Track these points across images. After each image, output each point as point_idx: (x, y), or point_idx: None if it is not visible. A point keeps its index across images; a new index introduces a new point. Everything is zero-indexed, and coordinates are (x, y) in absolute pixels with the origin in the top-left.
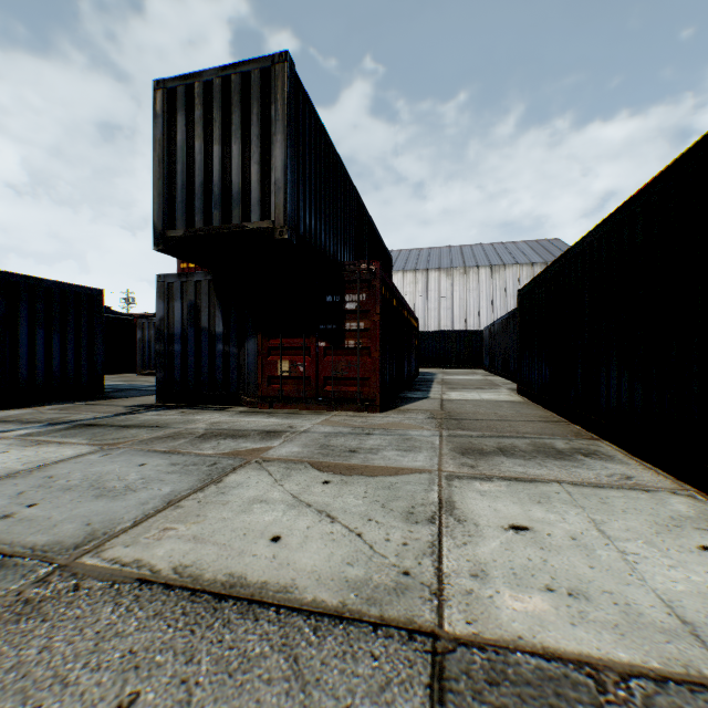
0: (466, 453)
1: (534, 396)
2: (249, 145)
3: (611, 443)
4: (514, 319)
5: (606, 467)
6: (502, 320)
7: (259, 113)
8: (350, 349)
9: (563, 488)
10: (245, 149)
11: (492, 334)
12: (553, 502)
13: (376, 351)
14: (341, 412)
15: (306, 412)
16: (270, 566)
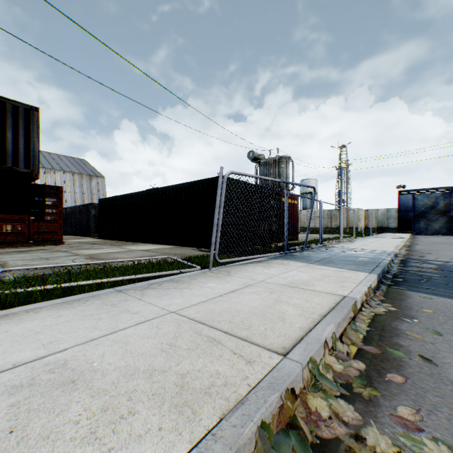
0: (114, 246)
1: (110, 238)
2: (18, 135)
3: (140, 242)
4: (88, 208)
5: (142, 244)
6: (76, 207)
7: (25, 125)
8: (48, 220)
9: (138, 246)
10: (15, 136)
11: (65, 214)
12: (138, 246)
13: (62, 221)
14: (45, 246)
15: (27, 247)
16: (113, 251)
